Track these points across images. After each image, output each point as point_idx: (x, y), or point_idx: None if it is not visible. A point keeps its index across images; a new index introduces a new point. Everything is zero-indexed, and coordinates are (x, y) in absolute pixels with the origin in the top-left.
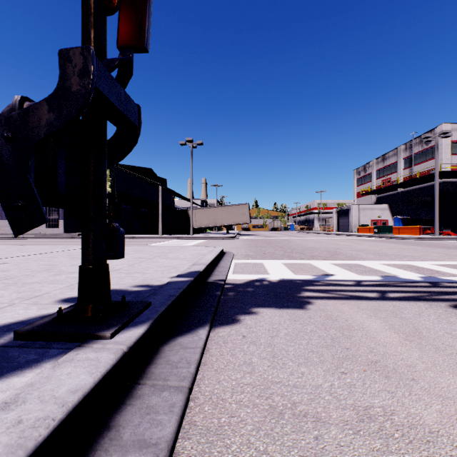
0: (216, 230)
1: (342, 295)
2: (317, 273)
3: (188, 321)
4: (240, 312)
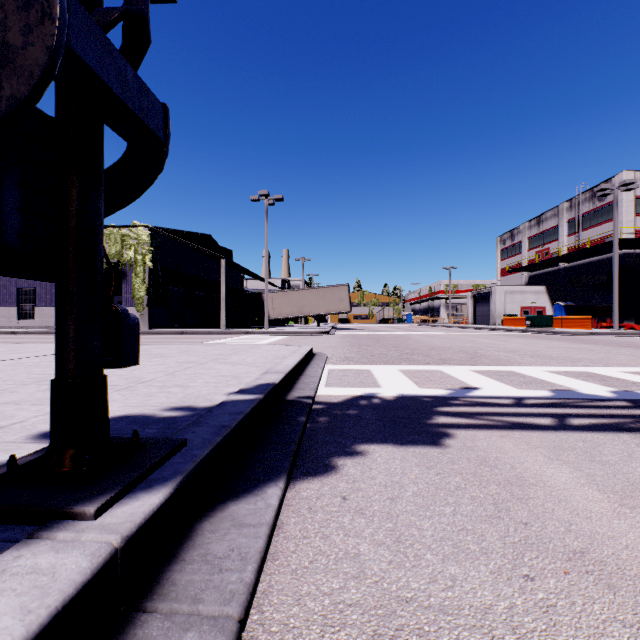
0: (302, 323)
1: (497, 423)
2: (453, 385)
3: (251, 471)
4: (338, 452)
